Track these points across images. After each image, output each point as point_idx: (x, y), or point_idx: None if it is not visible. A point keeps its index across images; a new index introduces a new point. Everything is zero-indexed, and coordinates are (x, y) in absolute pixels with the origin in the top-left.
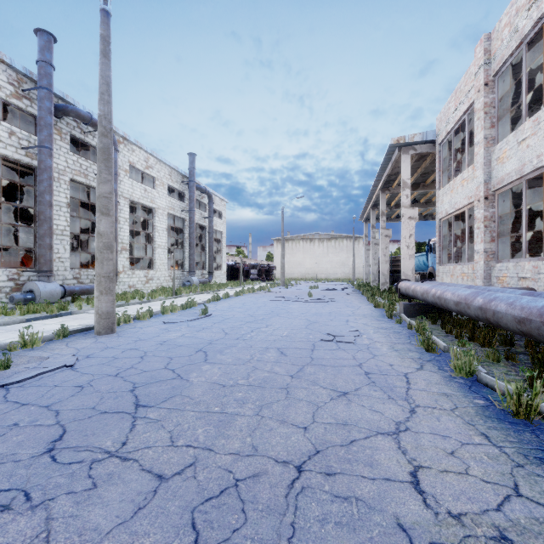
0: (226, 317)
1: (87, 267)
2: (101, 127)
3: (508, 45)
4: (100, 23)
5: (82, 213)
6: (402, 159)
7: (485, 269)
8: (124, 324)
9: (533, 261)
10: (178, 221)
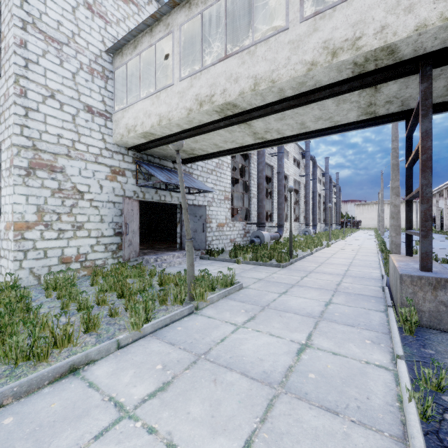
0: None
1: None
2: (382, 196)
3: None
4: (381, 176)
5: None
6: None
7: None
8: None
9: None
10: None
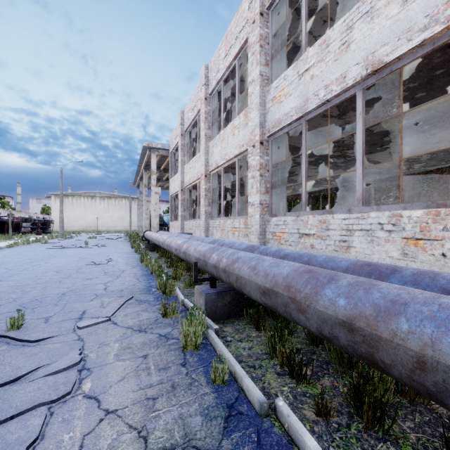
0: (5, 261)
1: None
2: None
3: (187, 122)
4: None
5: None
6: (151, 156)
7: (182, 224)
8: None
9: (192, 221)
10: None
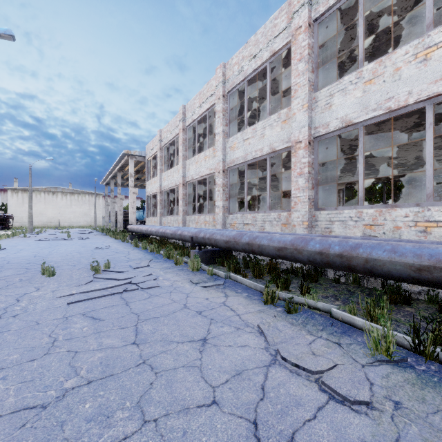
0: (20, 249)
1: None
2: None
3: (166, 140)
4: None
5: None
6: (130, 161)
7: (160, 219)
8: None
9: (170, 217)
10: None
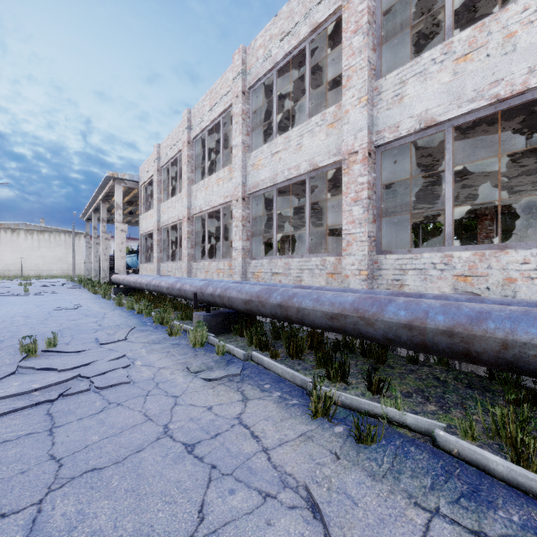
0: None
1: None
2: None
3: (165, 158)
4: None
5: None
6: (116, 188)
7: (158, 267)
8: None
9: (171, 263)
10: None
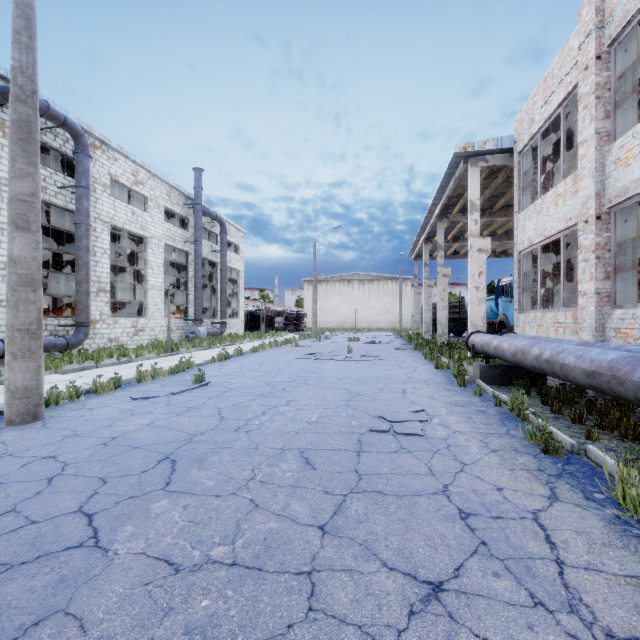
0: (230, 387)
1: (54, 314)
2: (15, 86)
3: None
4: None
5: (56, 245)
6: (469, 173)
7: (597, 318)
8: (69, 401)
9: None
10: (181, 255)
